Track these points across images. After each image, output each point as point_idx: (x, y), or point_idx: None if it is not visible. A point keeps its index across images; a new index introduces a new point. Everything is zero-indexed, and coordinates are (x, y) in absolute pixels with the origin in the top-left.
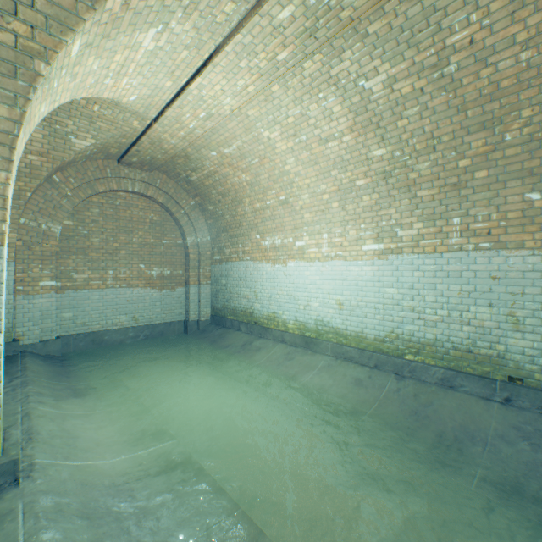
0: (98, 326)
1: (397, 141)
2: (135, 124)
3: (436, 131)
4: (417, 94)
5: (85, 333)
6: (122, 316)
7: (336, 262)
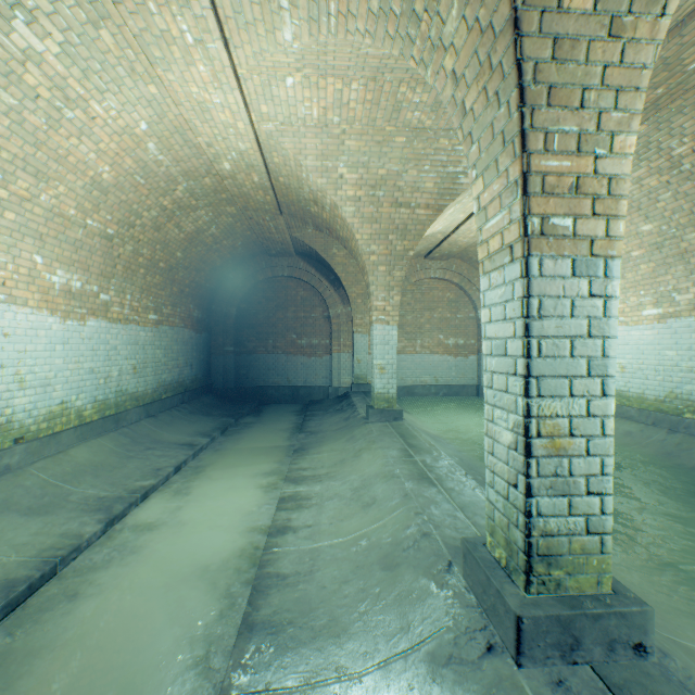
0: (410, 382)
1: (660, 218)
2: (438, 236)
3: (693, 208)
4: (664, 185)
5: (402, 385)
6: (426, 376)
7: (618, 327)
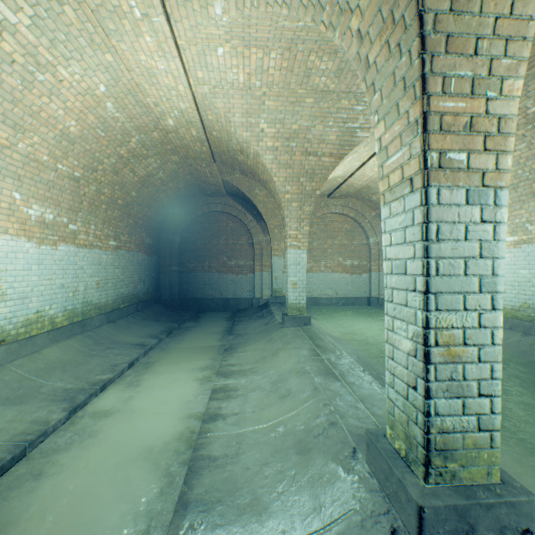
0: (316, 294)
1: (516, 164)
2: (338, 180)
3: None
4: (520, 137)
5: (310, 297)
6: (328, 289)
7: None
